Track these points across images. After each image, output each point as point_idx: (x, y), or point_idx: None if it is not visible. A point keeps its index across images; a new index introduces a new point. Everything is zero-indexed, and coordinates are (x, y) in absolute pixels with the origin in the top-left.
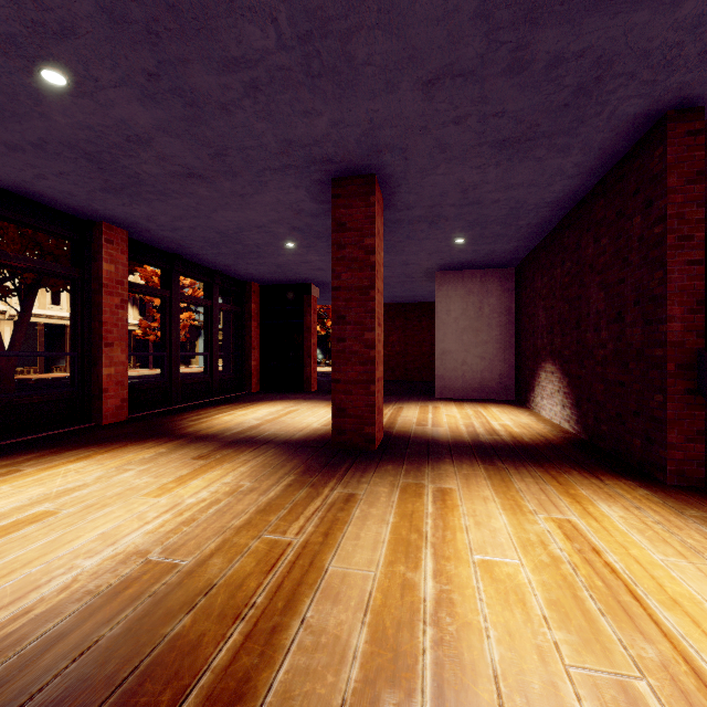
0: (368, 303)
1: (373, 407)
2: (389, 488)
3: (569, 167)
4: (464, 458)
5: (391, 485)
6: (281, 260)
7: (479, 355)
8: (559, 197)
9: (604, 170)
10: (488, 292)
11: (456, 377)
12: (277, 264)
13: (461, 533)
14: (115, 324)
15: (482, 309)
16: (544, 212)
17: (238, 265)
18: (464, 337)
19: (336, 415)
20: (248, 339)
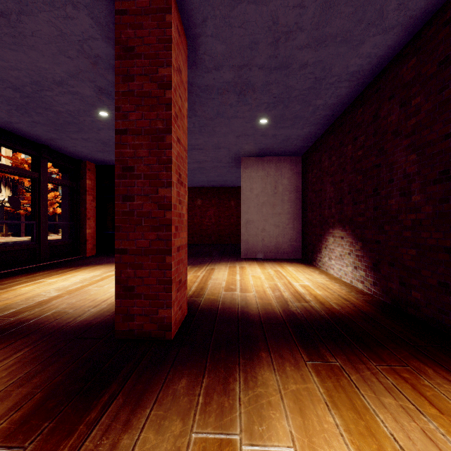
0: (163, 151)
1: (170, 283)
2: None
3: (391, 9)
4: (283, 349)
5: None
6: (103, 135)
7: (275, 223)
8: (362, 65)
9: (421, 22)
10: (282, 174)
11: (257, 241)
12: (102, 141)
13: None
14: None
15: (277, 188)
16: (342, 89)
17: (63, 140)
18: (263, 209)
19: (121, 296)
20: (83, 210)
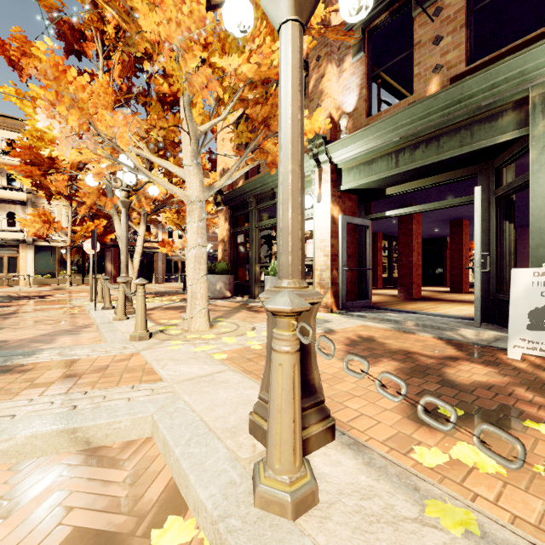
0: (461, 253)
1: (462, 281)
2: (461, 294)
3: None
4: None
5: (462, 294)
6: (432, 232)
7: None
8: None
9: None
10: None
11: None
12: (430, 233)
13: (471, 296)
14: (380, 260)
15: None
16: None
17: None
18: None
19: (451, 283)
20: None
